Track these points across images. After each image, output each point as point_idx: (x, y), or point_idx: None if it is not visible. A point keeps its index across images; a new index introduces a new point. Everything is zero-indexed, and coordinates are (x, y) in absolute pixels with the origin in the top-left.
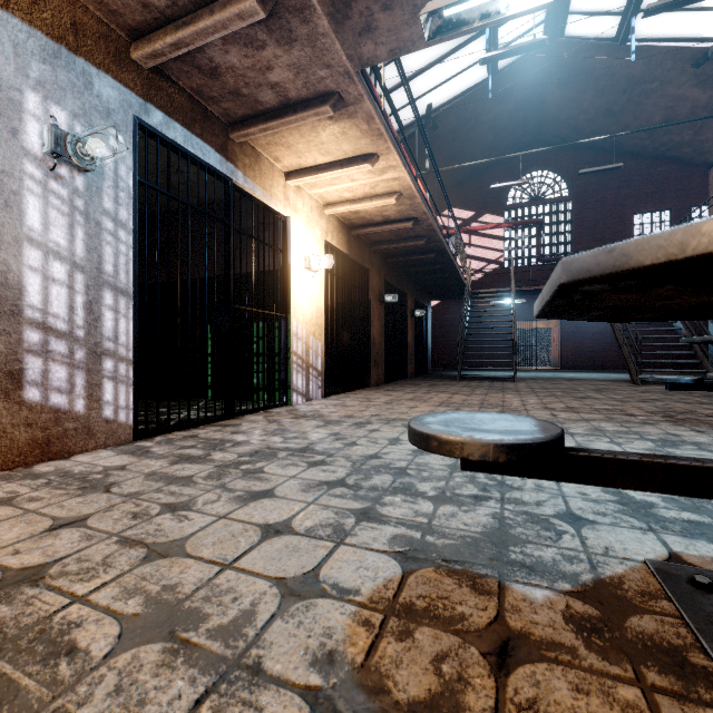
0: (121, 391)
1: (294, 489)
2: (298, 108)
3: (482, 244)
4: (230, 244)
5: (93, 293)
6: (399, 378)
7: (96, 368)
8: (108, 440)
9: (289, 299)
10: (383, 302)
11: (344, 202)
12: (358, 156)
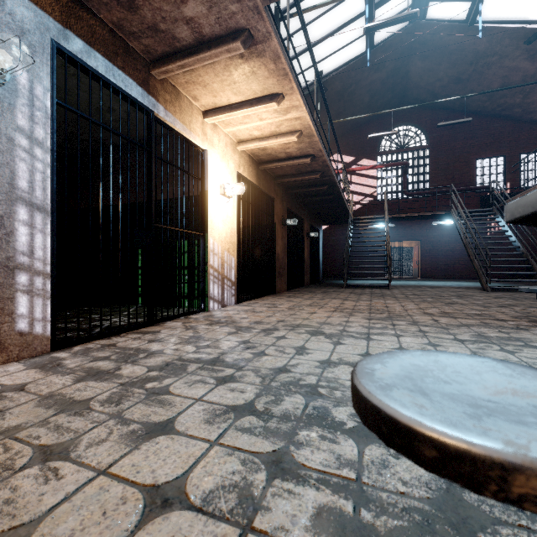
0: (38, 304)
1: (197, 419)
2: (211, 45)
3: (361, 182)
4: (151, 169)
5: (4, 208)
6: (297, 286)
7: (8, 282)
8: (22, 352)
9: (206, 220)
10: (285, 225)
11: (254, 139)
12: (265, 96)
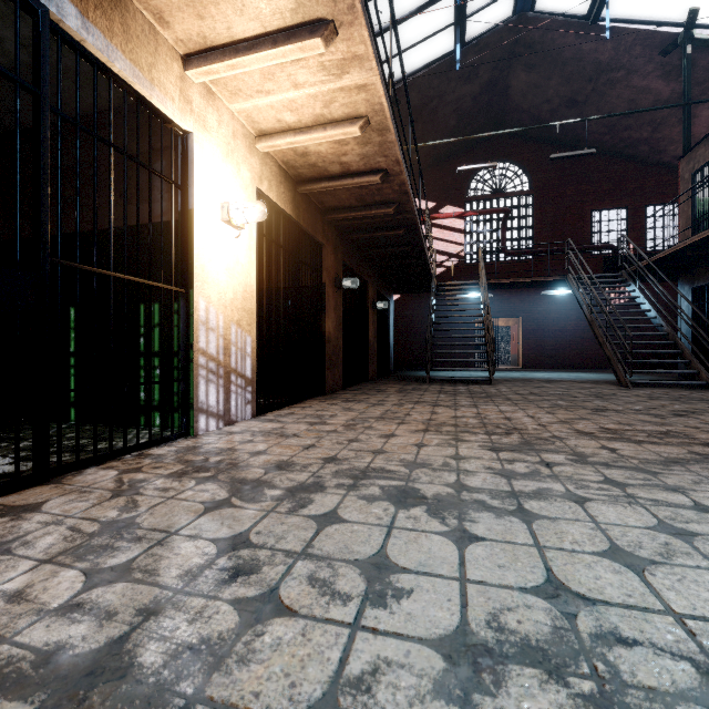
0: None
1: None
2: None
3: (444, 237)
4: (39, 134)
5: None
6: (359, 381)
7: None
8: None
9: (191, 264)
10: (341, 288)
11: (286, 131)
12: (301, 25)
